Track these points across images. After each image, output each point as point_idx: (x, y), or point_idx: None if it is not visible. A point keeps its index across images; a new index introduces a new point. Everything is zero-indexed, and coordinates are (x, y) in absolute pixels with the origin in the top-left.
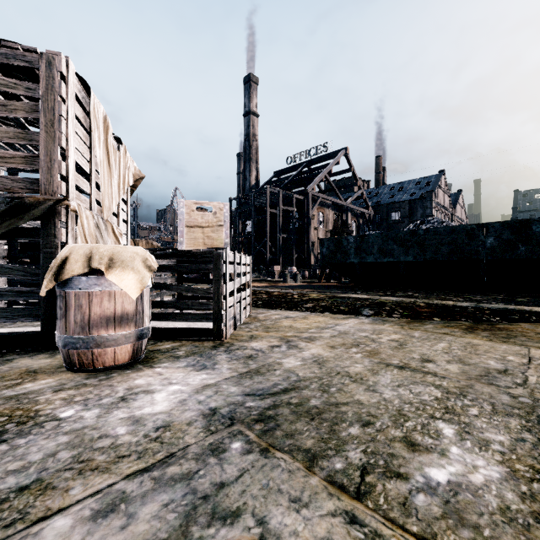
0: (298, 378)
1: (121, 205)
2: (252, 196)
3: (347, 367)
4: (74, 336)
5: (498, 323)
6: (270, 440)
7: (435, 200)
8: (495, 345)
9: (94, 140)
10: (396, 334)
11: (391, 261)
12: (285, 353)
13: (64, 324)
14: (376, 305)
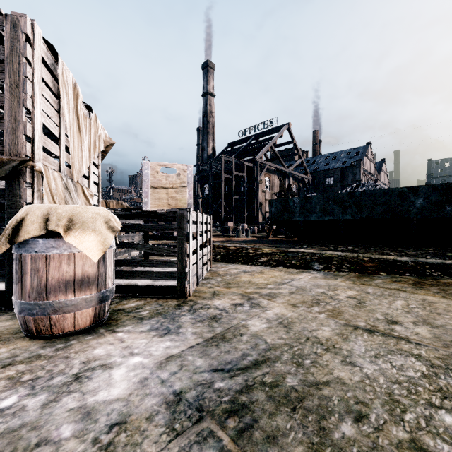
0: (267, 346)
1: (93, 168)
2: (210, 163)
3: (314, 331)
4: (30, 301)
5: (440, 278)
6: (249, 448)
7: (363, 167)
8: (451, 303)
9: (62, 105)
10: (351, 290)
11: (332, 219)
12: (249, 312)
13: (20, 289)
14: (324, 259)
